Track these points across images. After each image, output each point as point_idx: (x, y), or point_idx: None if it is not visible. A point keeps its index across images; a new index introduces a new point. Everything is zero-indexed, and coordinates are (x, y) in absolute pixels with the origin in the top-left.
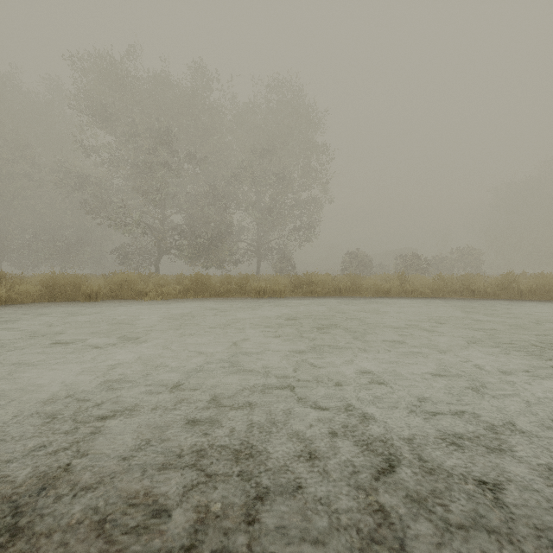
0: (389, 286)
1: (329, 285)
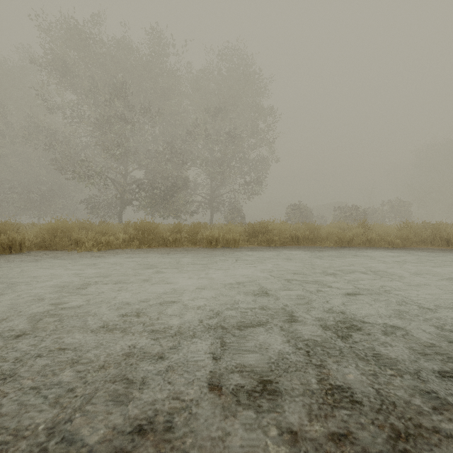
0: (351, 235)
1: (286, 234)
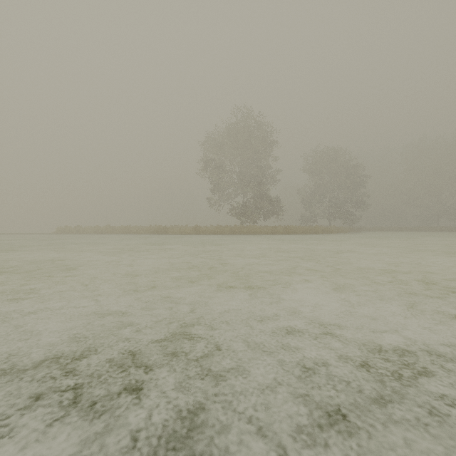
0: None
1: None
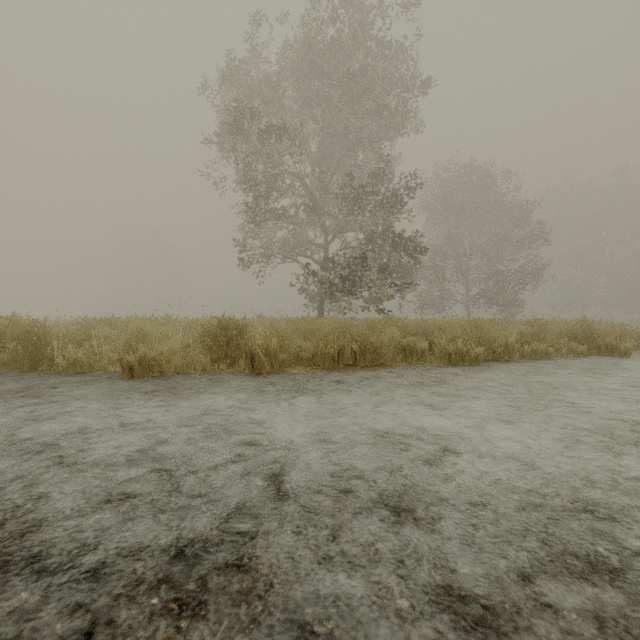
0: None
1: None
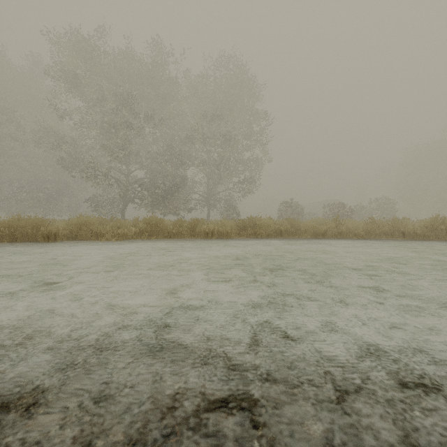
0: (325, 228)
1: (271, 228)
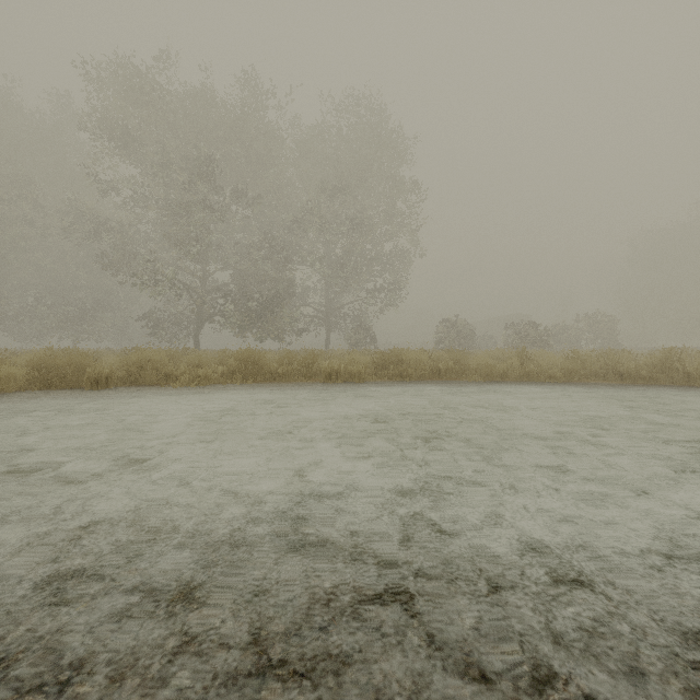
0: (506, 367)
1: (425, 365)
